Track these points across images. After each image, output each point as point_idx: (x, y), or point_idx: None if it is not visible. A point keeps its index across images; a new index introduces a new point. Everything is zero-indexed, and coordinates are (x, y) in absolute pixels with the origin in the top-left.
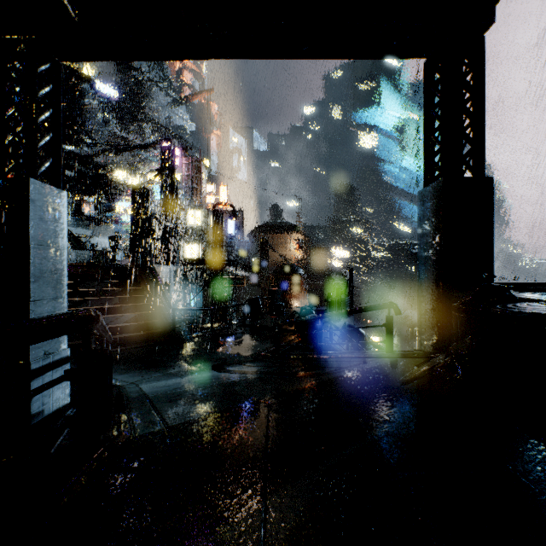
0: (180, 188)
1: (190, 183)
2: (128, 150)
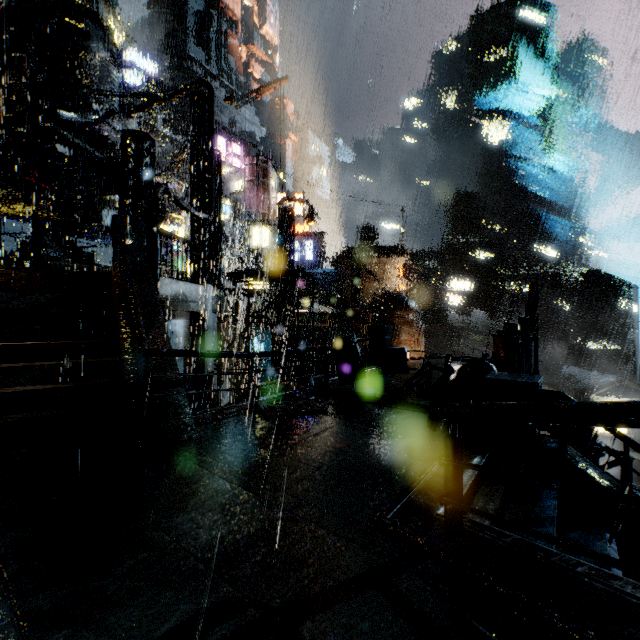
0: (242, 199)
1: (255, 191)
2: (145, 107)
